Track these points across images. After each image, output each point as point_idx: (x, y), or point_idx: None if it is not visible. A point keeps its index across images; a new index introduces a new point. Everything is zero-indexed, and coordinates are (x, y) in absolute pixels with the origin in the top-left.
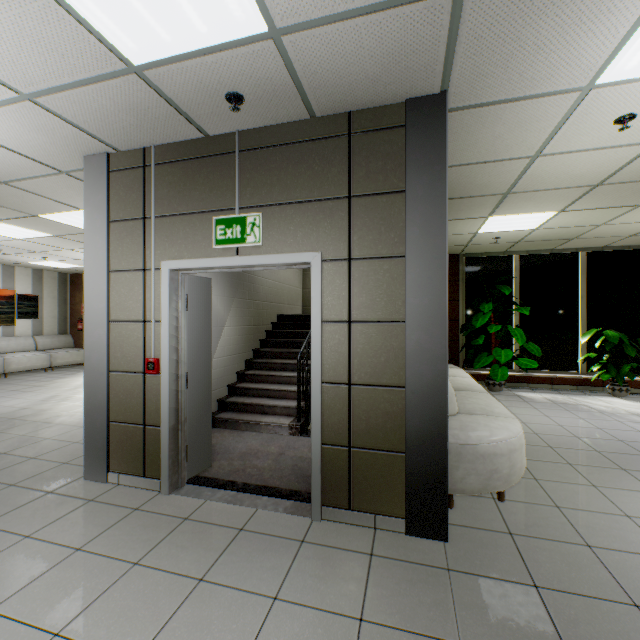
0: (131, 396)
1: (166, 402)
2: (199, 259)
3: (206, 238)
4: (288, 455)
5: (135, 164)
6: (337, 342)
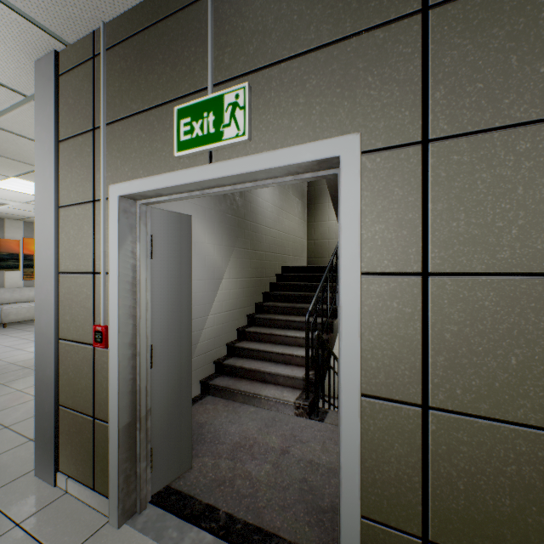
0: (80, 375)
1: (115, 391)
2: (155, 176)
3: (166, 144)
4: (293, 456)
5: (84, 57)
6: (395, 316)
